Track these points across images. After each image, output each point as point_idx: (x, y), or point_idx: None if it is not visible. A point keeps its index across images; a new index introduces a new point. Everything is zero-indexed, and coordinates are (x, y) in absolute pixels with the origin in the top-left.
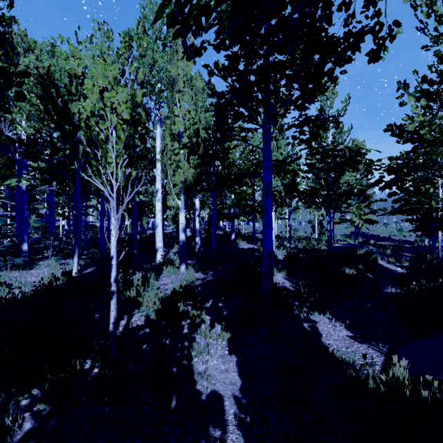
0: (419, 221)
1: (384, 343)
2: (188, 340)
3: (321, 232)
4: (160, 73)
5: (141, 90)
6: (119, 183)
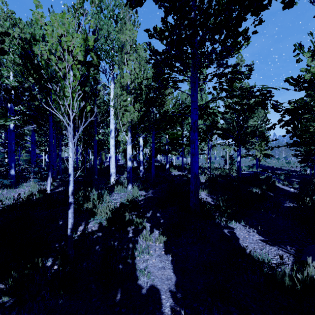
0: (311, 151)
1: (291, 246)
2: (132, 242)
3: (232, 163)
4: (113, 42)
5: (93, 36)
6: (75, 114)
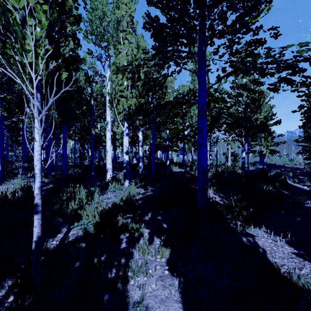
0: None
1: None
2: (125, 256)
3: (235, 159)
4: (109, 24)
5: None
6: (40, 77)
